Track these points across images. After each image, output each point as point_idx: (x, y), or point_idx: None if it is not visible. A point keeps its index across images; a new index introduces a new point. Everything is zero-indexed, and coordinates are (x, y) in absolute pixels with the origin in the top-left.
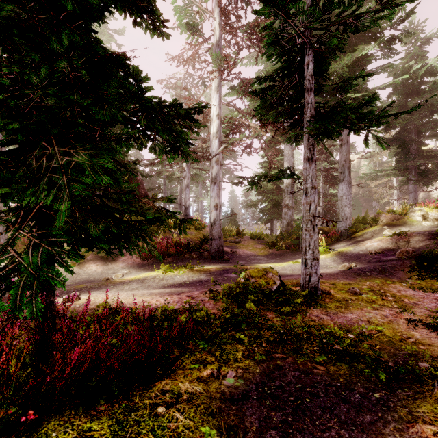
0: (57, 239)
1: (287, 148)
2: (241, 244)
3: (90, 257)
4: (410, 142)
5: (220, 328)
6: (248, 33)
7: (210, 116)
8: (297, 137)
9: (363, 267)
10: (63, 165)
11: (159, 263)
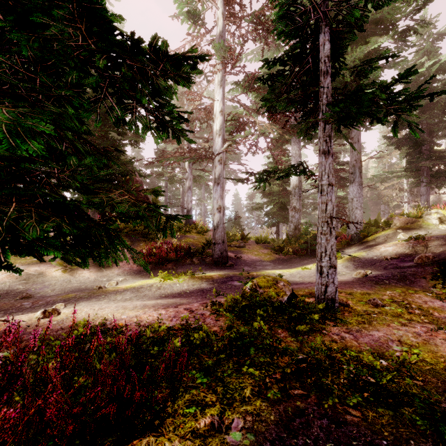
0: None
1: (294, 147)
2: (245, 249)
3: None
4: (422, 142)
5: (222, 356)
6: (254, 23)
7: (213, 113)
8: (309, 130)
9: (380, 275)
10: None
11: (158, 269)
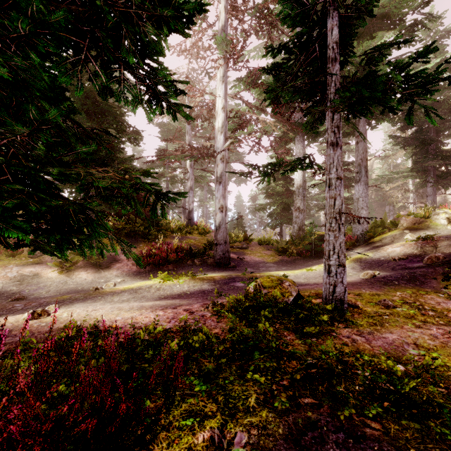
0: None
1: (298, 146)
2: (248, 250)
3: (81, 264)
4: (429, 142)
5: (224, 360)
6: (257, 17)
7: (215, 110)
8: (316, 123)
9: (389, 275)
10: None
11: (157, 270)
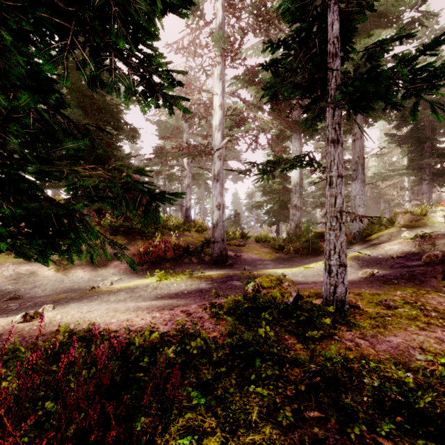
0: None
1: (295, 144)
2: (245, 248)
3: (78, 262)
4: (425, 140)
5: (223, 369)
6: (254, 15)
7: (212, 108)
8: (315, 120)
9: (388, 274)
10: None
11: (155, 268)
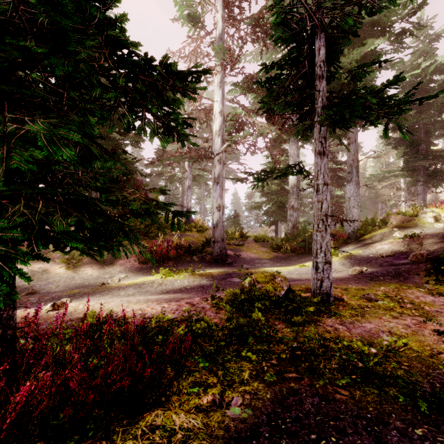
0: (3, 235)
1: (292, 147)
2: (244, 247)
3: (86, 261)
4: (419, 142)
5: (223, 343)
6: (253, 26)
7: (212, 113)
8: (306, 131)
9: (375, 271)
10: (8, 132)
11: (158, 266)
